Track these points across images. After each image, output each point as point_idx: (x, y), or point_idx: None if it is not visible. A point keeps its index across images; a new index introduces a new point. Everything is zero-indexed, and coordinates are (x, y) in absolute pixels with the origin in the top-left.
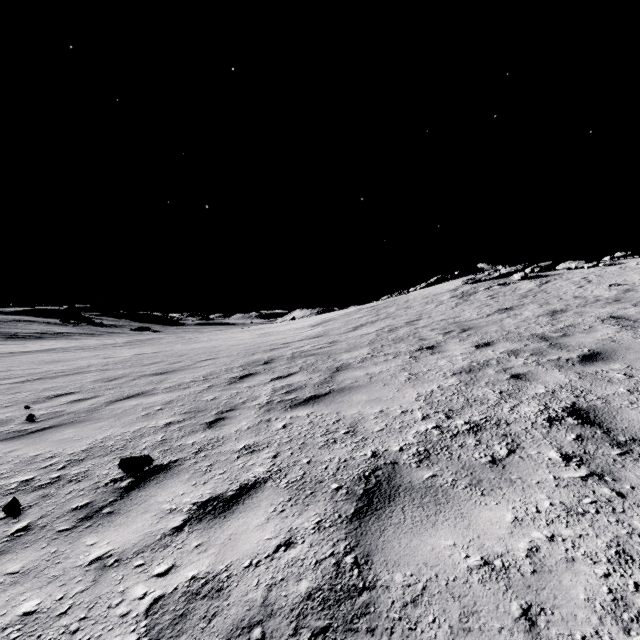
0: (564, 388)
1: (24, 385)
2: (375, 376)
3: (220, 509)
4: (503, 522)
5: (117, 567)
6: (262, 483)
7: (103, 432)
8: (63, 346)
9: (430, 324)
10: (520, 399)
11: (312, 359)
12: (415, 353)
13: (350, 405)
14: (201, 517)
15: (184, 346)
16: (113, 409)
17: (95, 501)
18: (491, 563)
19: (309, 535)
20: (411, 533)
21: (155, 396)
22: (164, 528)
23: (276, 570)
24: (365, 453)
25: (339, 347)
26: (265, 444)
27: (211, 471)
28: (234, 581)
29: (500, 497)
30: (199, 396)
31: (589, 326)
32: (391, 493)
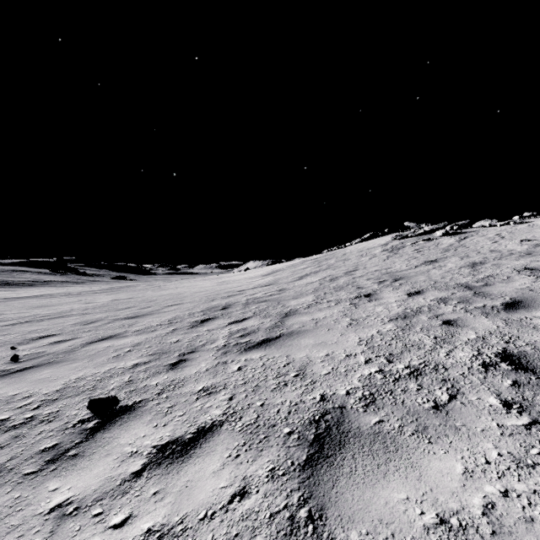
0: (493, 334)
1: (13, 327)
2: (320, 321)
3: (178, 453)
4: (454, 474)
5: (75, 516)
6: (218, 426)
7: (77, 372)
8: (51, 292)
9: (366, 274)
10: (454, 344)
11: (264, 305)
12: (354, 300)
13: (299, 348)
14: (160, 461)
15: (154, 293)
16: (88, 350)
17: (62, 443)
18: (447, 521)
19: (263, 484)
20: (363, 484)
21: (126, 338)
22: (124, 473)
23: (231, 524)
24: (314, 396)
25: (287, 294)
26: (222, 386)
27: (171, 413)
28: (189, 536)
29: (447, 445)
30: (164, 339)
31: (507, 276)
32: (341, 439)
